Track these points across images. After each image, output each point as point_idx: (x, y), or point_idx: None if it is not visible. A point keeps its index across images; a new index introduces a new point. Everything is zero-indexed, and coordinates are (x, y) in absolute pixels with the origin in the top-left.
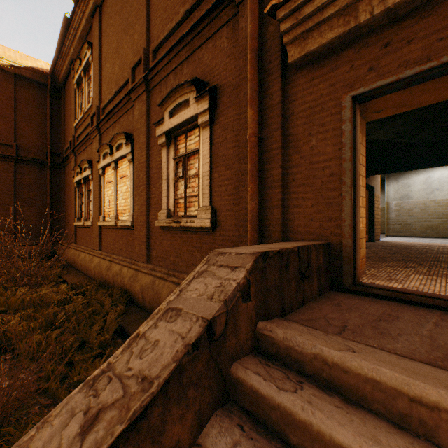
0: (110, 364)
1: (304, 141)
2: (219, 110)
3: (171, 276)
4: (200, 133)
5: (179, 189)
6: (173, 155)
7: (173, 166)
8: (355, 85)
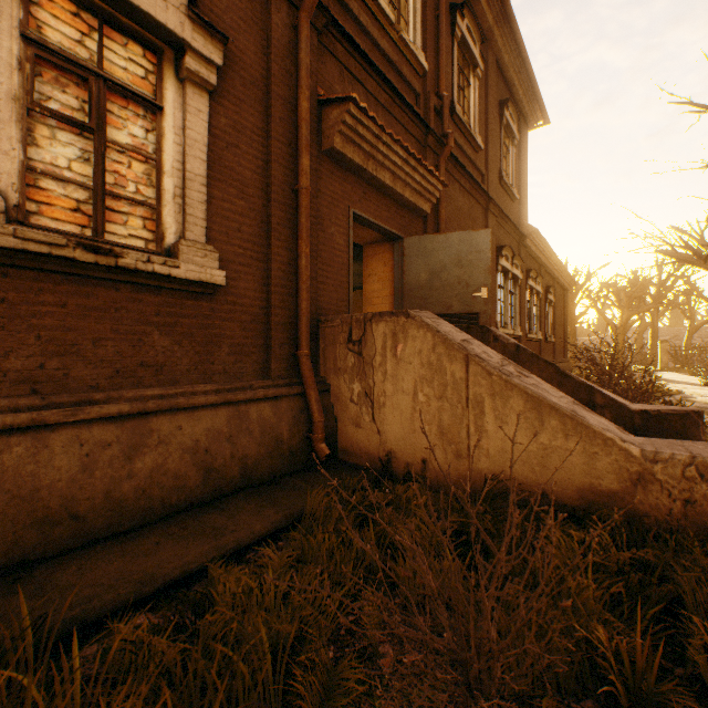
0: (495, 369)
1: (328, 224)
2: (225, 86)
3: (81, 406)
4: (165, 75)
5: (33, 143)
6: (17, 18)
7: (17, 53)
8: (353, 205)
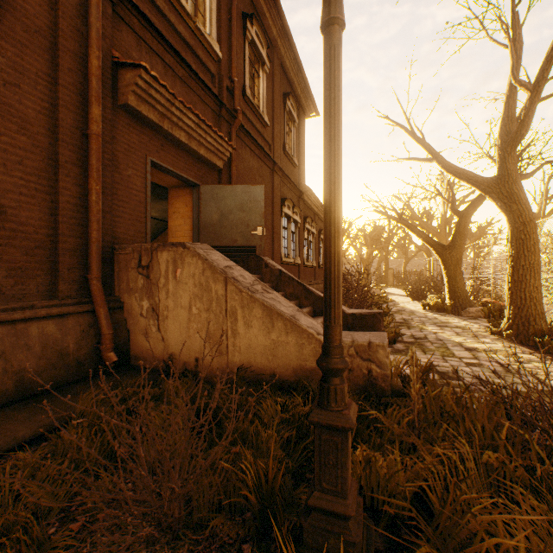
0: (245, 287)
1: (125, 167)
2: (2, 27)
3: None
4: None
5: None
6: None
7: None
8: (151, 154)
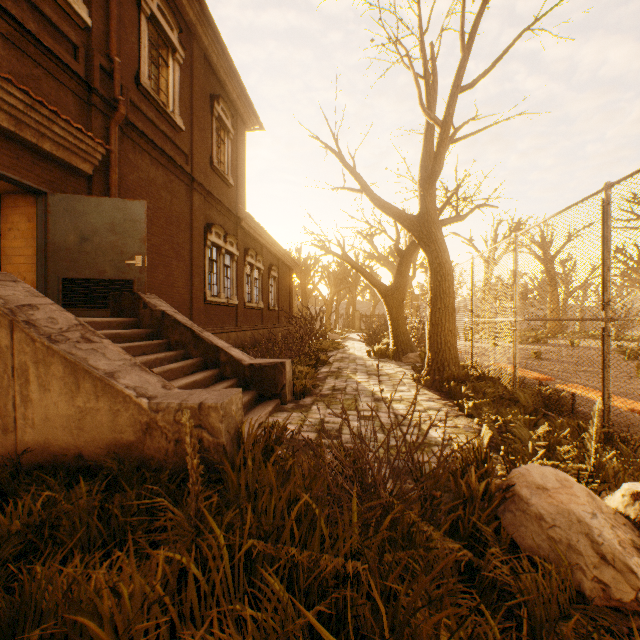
0: (44, 335)
1: None
2: None
3: None
4: None
5: None
6: None
7: None
8: None
